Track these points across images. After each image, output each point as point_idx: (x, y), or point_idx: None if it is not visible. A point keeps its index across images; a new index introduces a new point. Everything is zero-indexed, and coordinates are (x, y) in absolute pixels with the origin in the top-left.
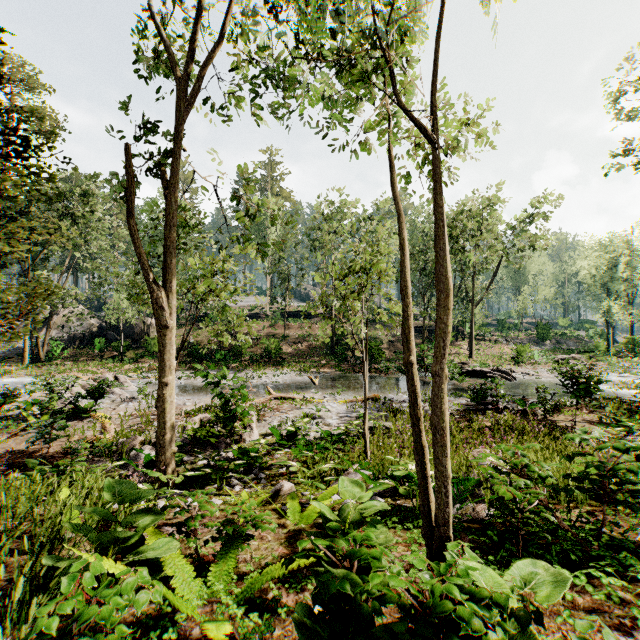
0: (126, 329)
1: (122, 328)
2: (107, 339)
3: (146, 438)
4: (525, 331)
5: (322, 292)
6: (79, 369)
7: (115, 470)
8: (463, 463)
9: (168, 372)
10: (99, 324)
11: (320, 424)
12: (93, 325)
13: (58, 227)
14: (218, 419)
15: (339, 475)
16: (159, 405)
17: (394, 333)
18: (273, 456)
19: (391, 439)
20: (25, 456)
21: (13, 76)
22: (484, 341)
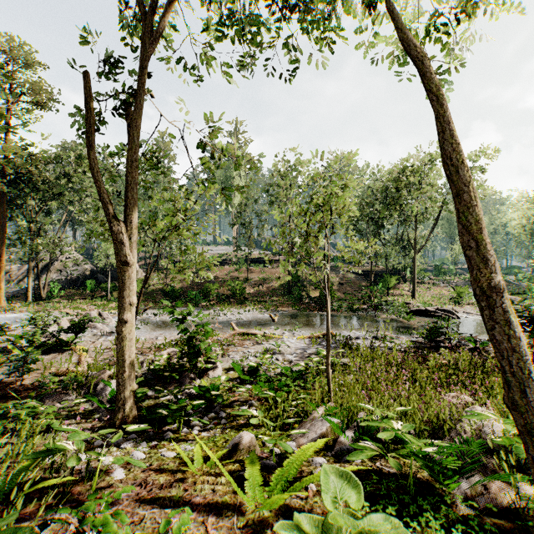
0: (113, 273)
1: (110, 272)
2: (97, 281)
3: (114, 372)
4: (459, 275)
5: (284, 227)
6: (72, 306)
7: (80, 404)
8: (440, 411)
9: (127, 309)
10: (91, 268)
11: (280, 359)
12: (87, 269)
13: (55, 185)
14: (183, 354)
15: (302, 417)
16: (118, 342)
17: (343, 277)
18: (235, 392)
19: (350, 376)
20: (1, 388)
21: (16, 56)
22: (423, 284)
